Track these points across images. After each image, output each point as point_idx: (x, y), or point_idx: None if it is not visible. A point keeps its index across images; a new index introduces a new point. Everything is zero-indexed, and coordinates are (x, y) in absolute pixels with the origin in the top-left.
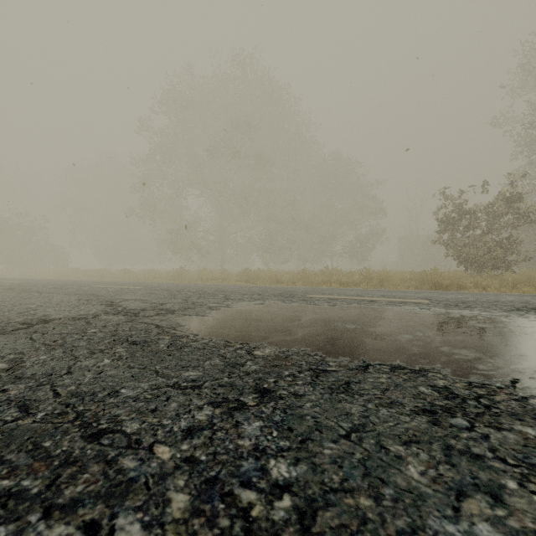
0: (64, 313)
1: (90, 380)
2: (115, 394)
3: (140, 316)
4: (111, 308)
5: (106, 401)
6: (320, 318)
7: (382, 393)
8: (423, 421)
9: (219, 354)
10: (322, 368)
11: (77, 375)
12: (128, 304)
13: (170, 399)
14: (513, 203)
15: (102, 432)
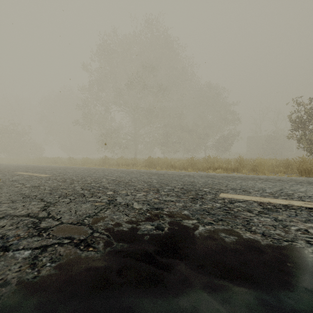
0: None
1: None
2: None
3: None
4: None
5: None
6: None
7: None
8: None
9: None
10: None
11: None
12: None
13: None
14: None
15: None
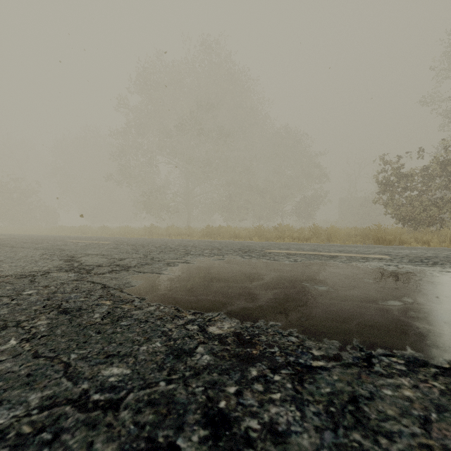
0: (16, 269)
1: None
2: None
3: (91, 274)
4: (68, 264)
5: None
6: (284, 277)
7: (424, 430)
8: None
9: (162, 332)
10: (304, 361)
11: None
12: (87, 259)
13: (57, 438)
14: (447, 166)
15: None
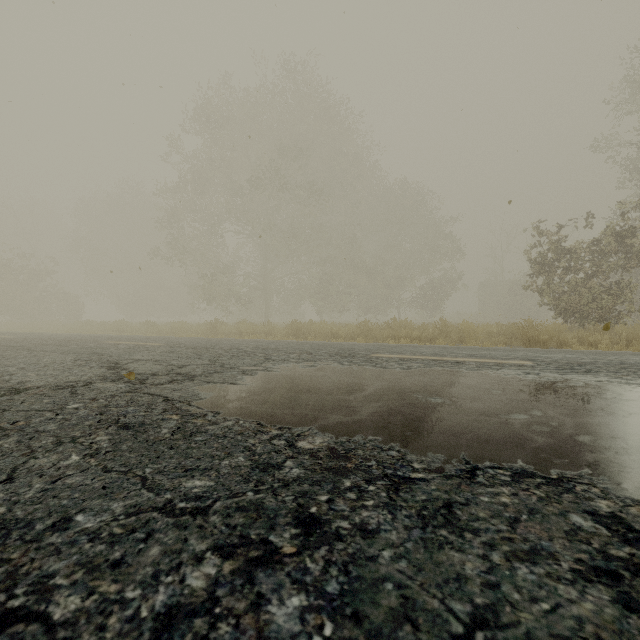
0: (47, 379)
1: (35, 495)
2: (65, 524)
3: (146, 384)
4: (113, 372)
5: (44, 541)
6: (391, 388)
7: (510, 527)
8: (604, 600)
9: (245, 447)
10: (402, 473)
11: (19, 485)
12: (137, 366)
13: (151, 536)
14: (625, 239)
15: (7, 619)
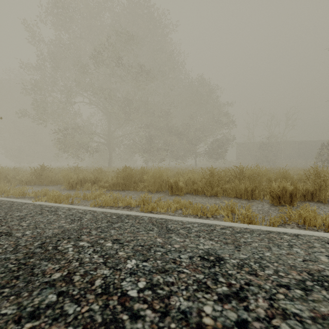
0: None
1: None
2: None
3: None
4: None
5: None
6: None
7: None
8: None
9: None
10: None
11: None
12: None
13: None
14: None
15: None
